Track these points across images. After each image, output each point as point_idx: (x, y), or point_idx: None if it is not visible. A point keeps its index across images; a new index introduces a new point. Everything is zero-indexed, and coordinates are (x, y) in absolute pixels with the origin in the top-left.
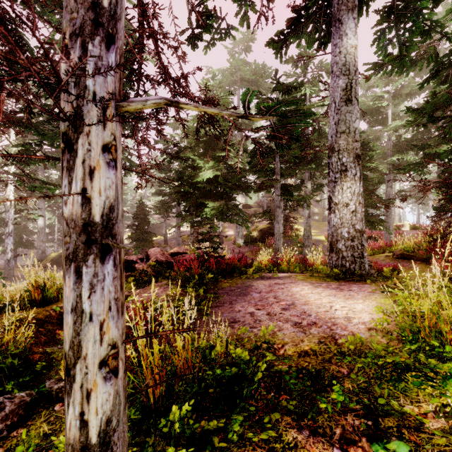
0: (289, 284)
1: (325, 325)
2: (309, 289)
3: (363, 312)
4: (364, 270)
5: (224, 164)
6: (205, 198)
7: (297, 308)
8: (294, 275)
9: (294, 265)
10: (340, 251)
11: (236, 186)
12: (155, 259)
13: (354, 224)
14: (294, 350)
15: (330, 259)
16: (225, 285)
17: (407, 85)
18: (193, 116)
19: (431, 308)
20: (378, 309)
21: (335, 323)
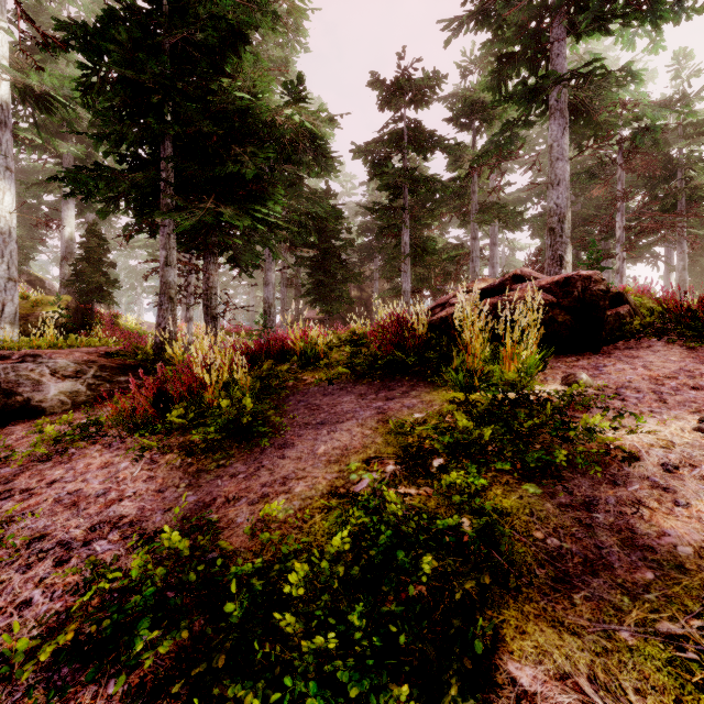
0: None
1: None
2: None
3: None
4: None
5: None
6: None
7: None
8: None
9: None
10: None
11: None
12: None
13: None
14: None
15: None
16: None
17: None
18: None
19: None
20: None
21: None
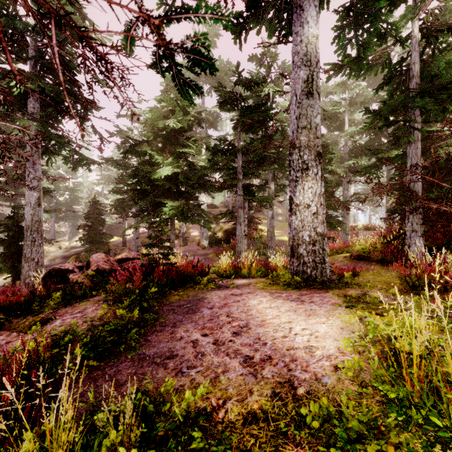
0: (246, 296)
1: (282, 362)
2: (268, 302)
3: (327, 338)
4: (326, 276)
5: (186, 161)
6: (165, 196)
7: (251, 332)
8: (253, 283)
9: (256, 270)
10: (302, 256)
11: (199, 185)
12: (96, 267)
13: (316, 227)
14: (238, 411)
15: (292, 265)
16: (174, 299)
17: (361, 93)
18: (149, 107)
19: (418, 350)
20: (347, 343)
21: (294, 358)
